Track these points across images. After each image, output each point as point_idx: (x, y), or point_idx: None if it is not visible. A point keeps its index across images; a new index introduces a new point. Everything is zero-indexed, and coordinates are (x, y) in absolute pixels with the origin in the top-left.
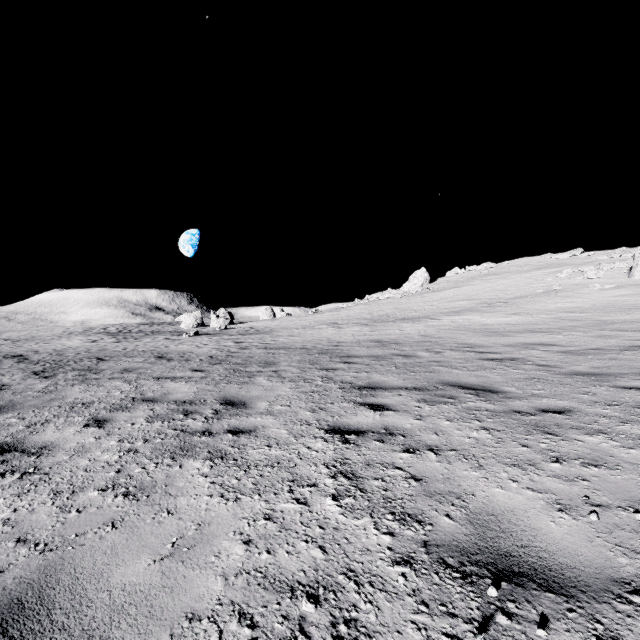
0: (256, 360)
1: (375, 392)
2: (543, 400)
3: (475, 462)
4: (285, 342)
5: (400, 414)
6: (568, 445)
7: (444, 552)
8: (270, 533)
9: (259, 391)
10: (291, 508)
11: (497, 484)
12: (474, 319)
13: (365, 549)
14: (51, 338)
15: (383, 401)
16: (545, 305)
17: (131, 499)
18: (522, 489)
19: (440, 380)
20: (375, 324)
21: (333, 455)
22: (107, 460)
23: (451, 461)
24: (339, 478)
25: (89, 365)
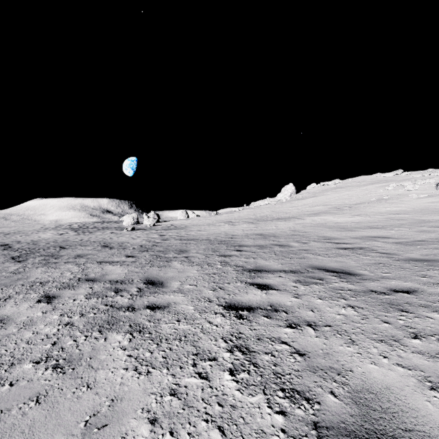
0: (173, 248)
1: (261, 274)
2: (392, 281)
3: (348, 337)
4: (195, 235)
5: (281, 293)
6: (422, 322)
7: (334, 436)
8: (174, 411)
9: (174, 273)
10: (194, 383)
11: (370, 360)
12: (328, 219)
13: (260, 431)
14: (32, 232)
15: (267, 281)
16: (378, 209)
17: (58, 372)
18: (393, 365)
19: (309, 264)
20: (258, 222)
21: (230, 330)
22: (47, 333)
23: (327, 336)
24: (235, 352)
25: (53, 252)
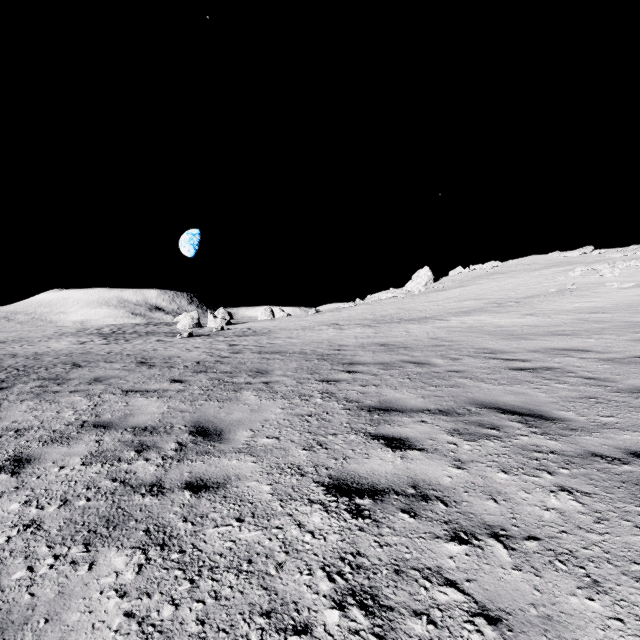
0: (247, 367)
1: (390, 416)
2: (624, 434)
3: (581, 571)
4: (282, 345)
5: (430, 457)
6: None
7: None
8: None
9: (243, 412)
10: None
11: None
12: (486, 320)
13: None
14: (40, 339)
15: (402, 432)
16: (561, 305)
17: None
18: None
19: (469, 398)
20: (379, 325)
21: (338, 545)
22: None
23: (538, 567)
24: (350, 609)
25: (59, 373)
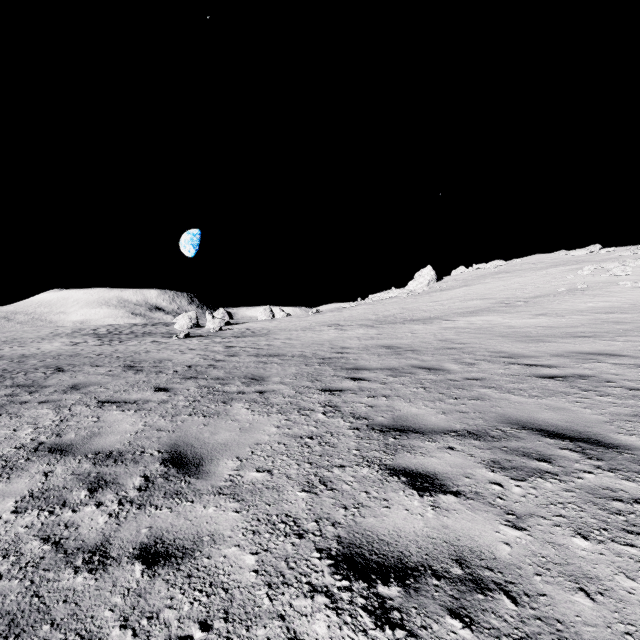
0: (241, 373)
1: (408, 440)
2: None
3: None
4: (281, 347)
5: (472, 506)
6: None
7: None
8: None
9: (230, 432)
10: None
11: None
12: (495, 320)
13: None
14: (32, 340)
15: (428, 464)
16: (574, 305)
17: None
18: None
19: (501, 415)
20: (382, 326)
21: None
22: None
23: None
24: None
25: (37, 378)
